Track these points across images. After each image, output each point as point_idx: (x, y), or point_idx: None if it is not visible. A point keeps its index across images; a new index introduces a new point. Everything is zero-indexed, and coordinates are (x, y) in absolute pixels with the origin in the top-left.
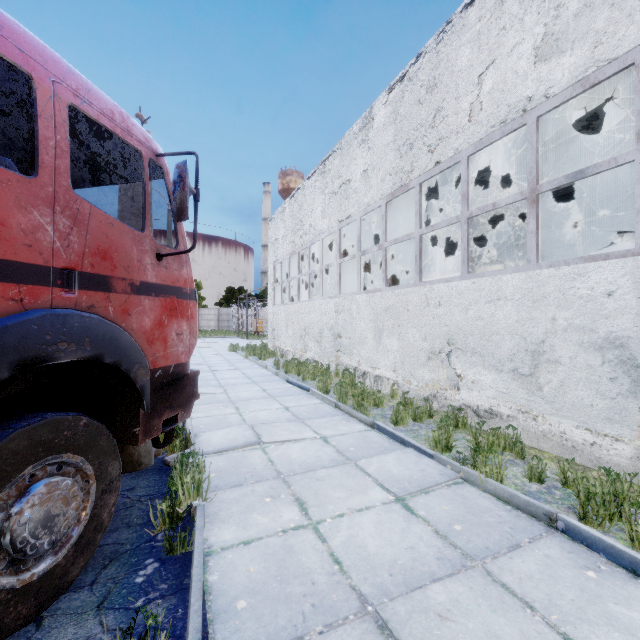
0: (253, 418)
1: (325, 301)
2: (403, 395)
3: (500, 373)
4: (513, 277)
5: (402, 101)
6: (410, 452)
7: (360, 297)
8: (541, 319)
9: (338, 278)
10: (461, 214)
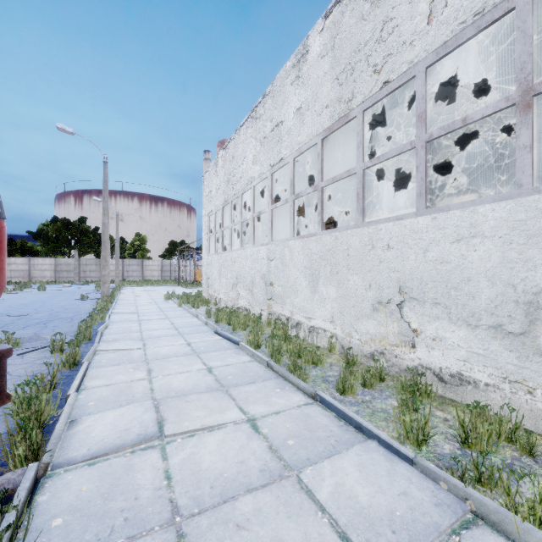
0: (165, 386)
1: (257, 249)
2: (345, 351)
3: (474, 329)
4: (495, 207)
5: (341, 23)
6: (375, 449)
7: (293, 243)
8: (541, 260)
9: (270, 224)
10: (417, 138)
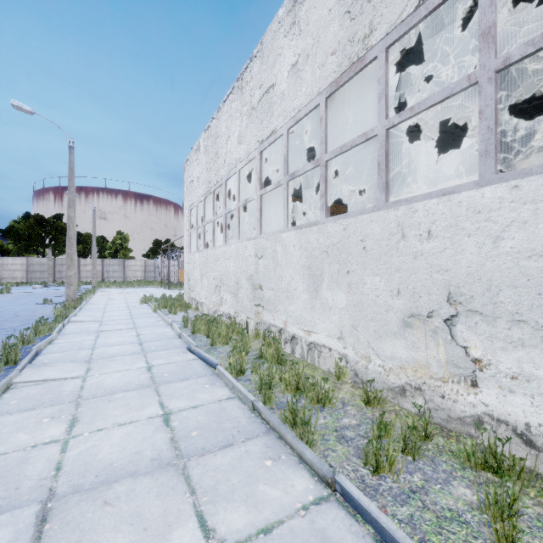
0: (83, 459)
1: (242, 244)
2: (364, 385)
3: None
4: None
5: None
6: None
7: (287, 235)
8: None
9: (258, 214)
10: (480, 68)
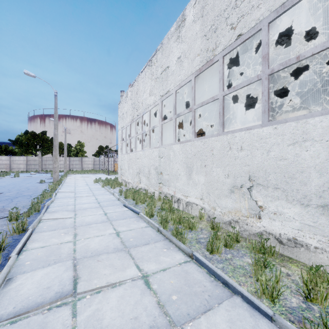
0: (84, 248)
1: (152, 150)
2: (211, 220)
3: (306, 207)
4: (322, 119)
5: None
6: (240, 305)
7: (175, 146)
8: None
9: (160, 134)
10: (262, 72)
